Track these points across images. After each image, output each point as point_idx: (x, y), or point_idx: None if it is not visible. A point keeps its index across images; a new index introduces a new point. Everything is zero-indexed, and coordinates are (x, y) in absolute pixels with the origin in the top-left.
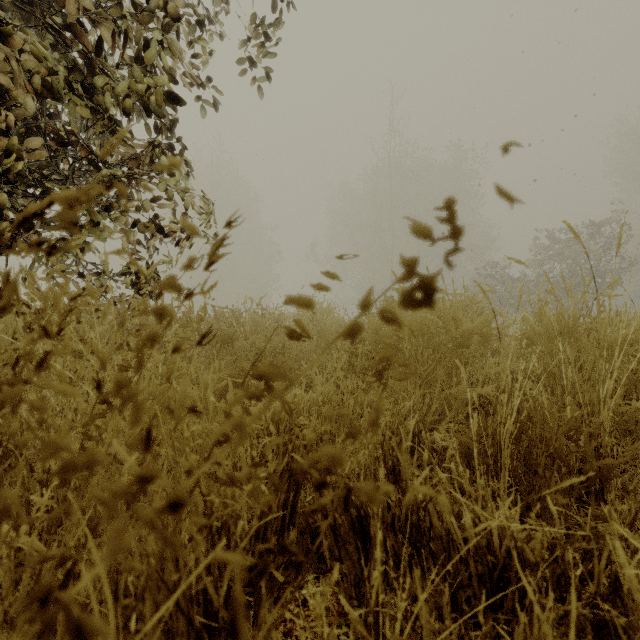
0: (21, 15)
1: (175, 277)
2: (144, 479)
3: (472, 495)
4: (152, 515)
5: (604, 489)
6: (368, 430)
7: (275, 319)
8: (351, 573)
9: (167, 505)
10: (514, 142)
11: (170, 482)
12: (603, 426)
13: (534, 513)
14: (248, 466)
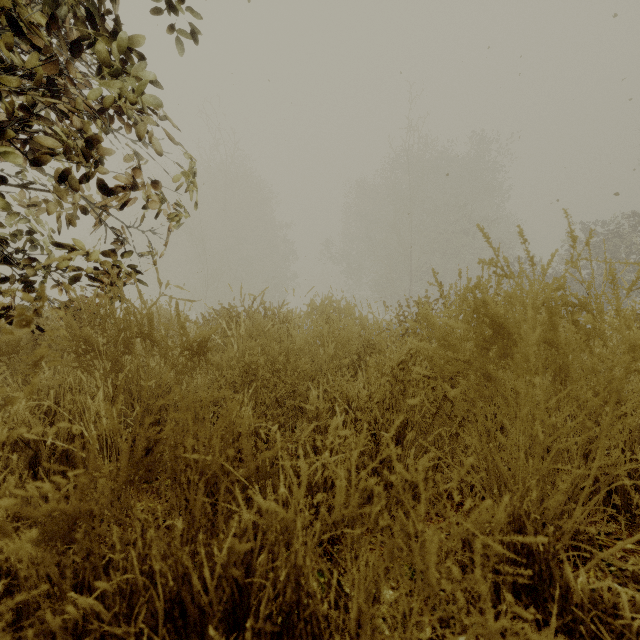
0: None
1: None
2: None
3: None
4: None
5: None
6: None
7: (281, 319)
8: None
9: None
10: None
11: None
12: None
13: None
14: None
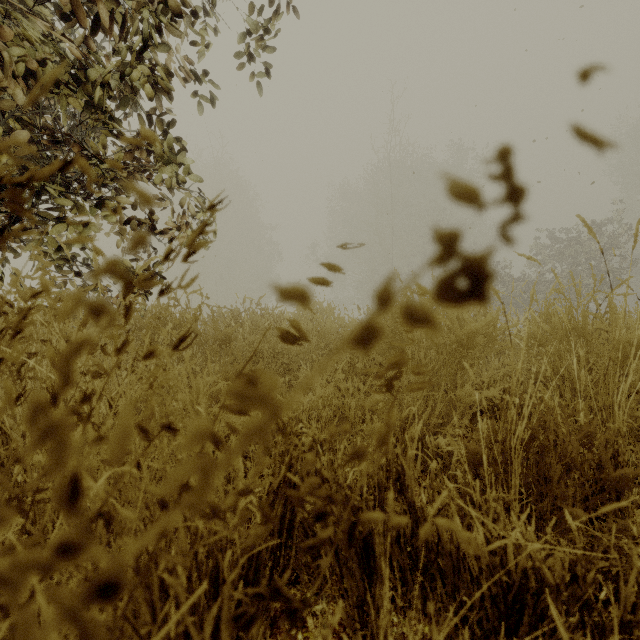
0: (13, 7)
1: (118, 260)
2: (65, 548)
3: (483, 507)
4: (75, 602)
5: (620, 499)
6: (376, 450)
7: (274, 319)
8: (353, 593)
9: (96, 588)
10: (596, 65)
11: (102, 553)
12: (620, 432)
13: (550, 527)
14: (233, 494)
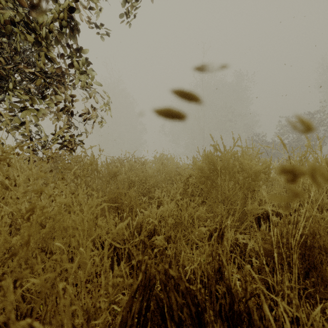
0: None
1: None
2: None
3: (279, 294)
4: None
5: None
6: None
7: (142, 163)
8: None
9: None
10: None
11: None
12: None
13: None
14: None
